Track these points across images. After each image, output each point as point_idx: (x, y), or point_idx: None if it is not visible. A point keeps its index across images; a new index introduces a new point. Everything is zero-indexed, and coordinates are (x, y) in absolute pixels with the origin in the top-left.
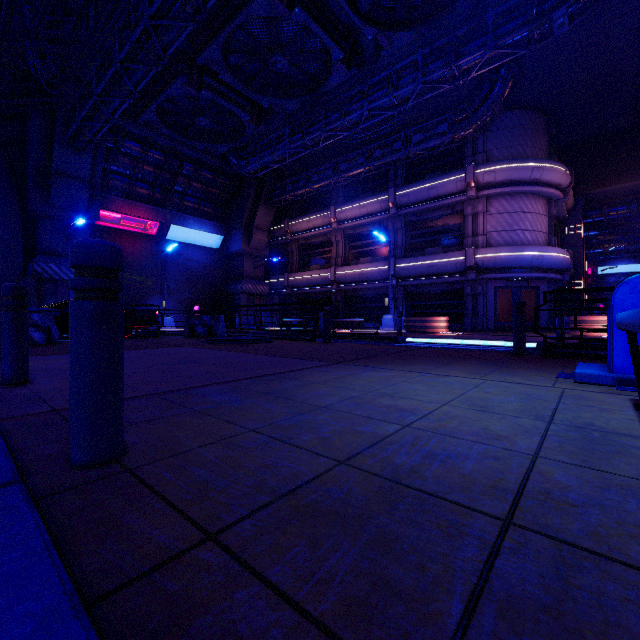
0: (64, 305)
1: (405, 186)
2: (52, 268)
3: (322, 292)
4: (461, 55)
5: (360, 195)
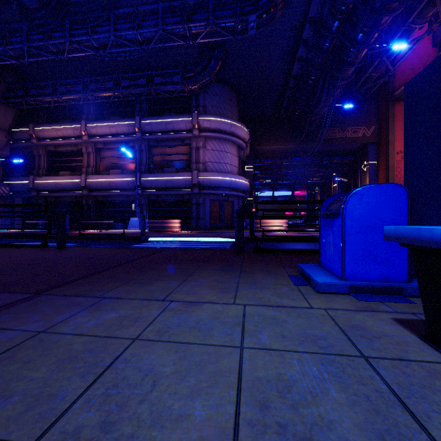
0: None
1: (148, 117)
2: None
3: (73, 196)
4: (191, 20)
5: (110, 117)
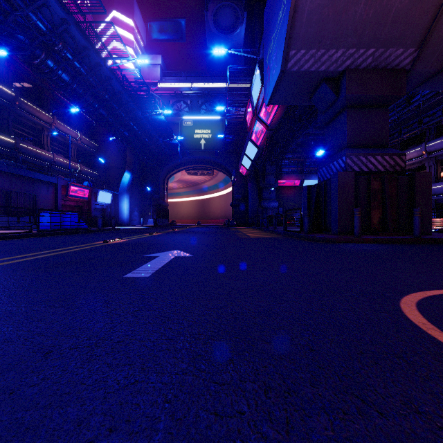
0: (269, 216)
1: (432, 140)
2: (265, 204)
3: None
4: (411, 103)
5: (408, 147)
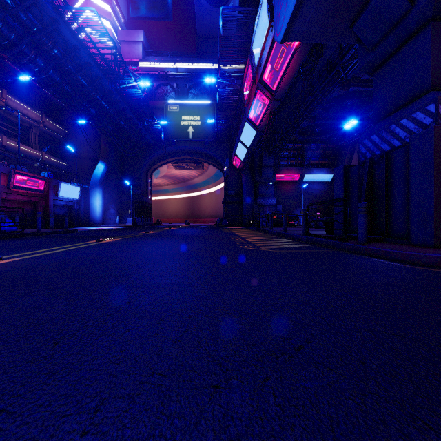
0: (268, 215)
1: None
2: (262, 201)
3: None
4: None
5: None
